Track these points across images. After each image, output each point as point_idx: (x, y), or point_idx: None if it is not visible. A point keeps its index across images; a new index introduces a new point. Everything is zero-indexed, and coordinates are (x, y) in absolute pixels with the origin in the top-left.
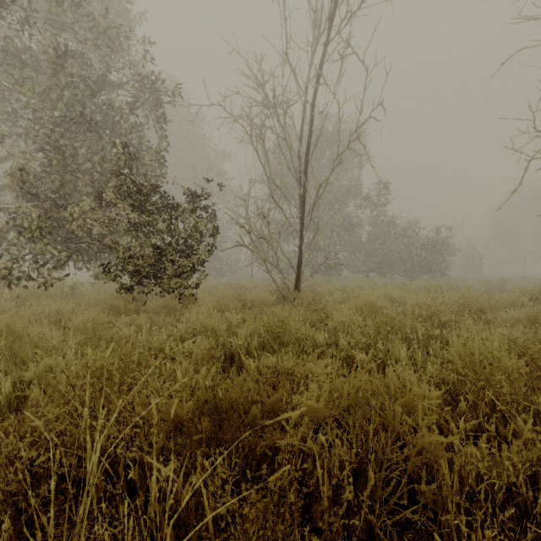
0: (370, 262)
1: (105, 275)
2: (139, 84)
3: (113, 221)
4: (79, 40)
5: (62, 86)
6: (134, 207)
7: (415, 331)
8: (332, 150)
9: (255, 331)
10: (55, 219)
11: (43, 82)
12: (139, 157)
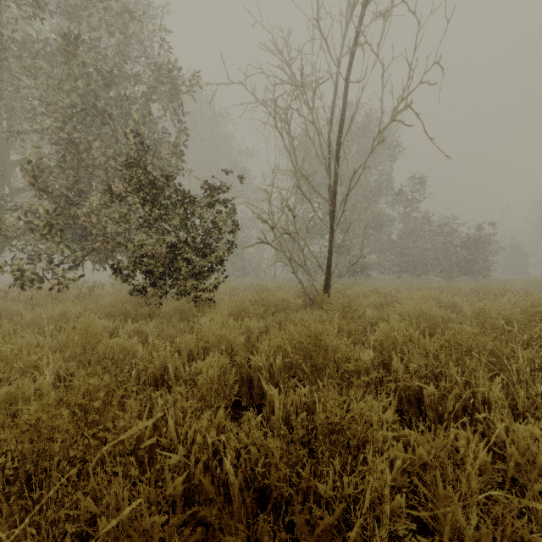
0: (402, 262)
1: (116, 276)
2: (157, 74)
3: (125, 216)
4: (92, 27)
5: (76, 76)
6: (145, 200)
7: (494, 352)
8: (361, 142)
9: (280, 347)
10: (70, 217)
11: (59, 75)
12: (156, 151)
